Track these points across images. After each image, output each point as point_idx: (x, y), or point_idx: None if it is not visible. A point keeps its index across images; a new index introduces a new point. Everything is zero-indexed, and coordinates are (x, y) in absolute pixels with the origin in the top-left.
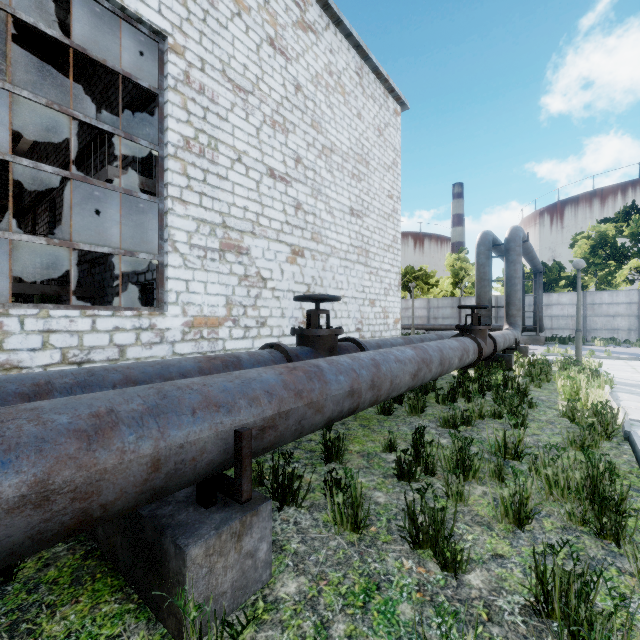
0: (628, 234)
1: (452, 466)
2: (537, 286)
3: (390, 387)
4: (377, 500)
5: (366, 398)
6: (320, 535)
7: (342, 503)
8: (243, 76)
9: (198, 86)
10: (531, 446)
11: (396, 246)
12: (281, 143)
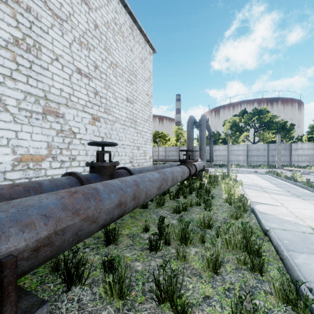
0: (243, 121)
1: (179, 238)
2: (211, 142)
3: (145, 197)
4: (137, 269)
5: (130, 206)
6: (95, 308)
7: (112, 281)
8: (60, 9)
9: (25, 6)
10: (216, 221)
11: (150, 120)
12: (85, 55)
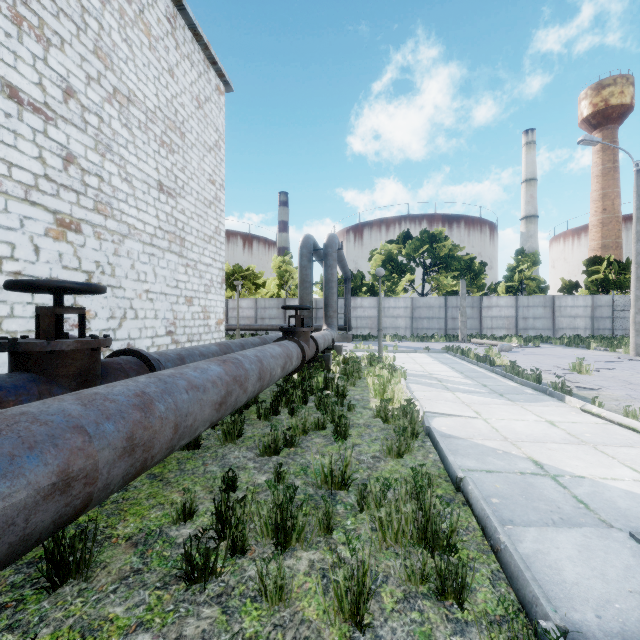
0: (405, 254)
1: (271, 528)
2: (347, 291)
3: (174, 436)
4: None
5: (113, 476)
6: None
7: None
8: None
9: None
10: (358, 470)
11: (219, 238)
12: (34, 55)
